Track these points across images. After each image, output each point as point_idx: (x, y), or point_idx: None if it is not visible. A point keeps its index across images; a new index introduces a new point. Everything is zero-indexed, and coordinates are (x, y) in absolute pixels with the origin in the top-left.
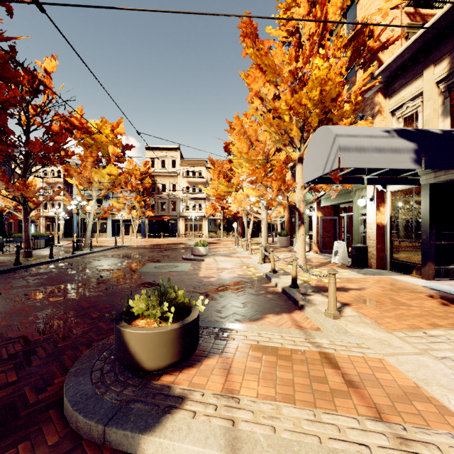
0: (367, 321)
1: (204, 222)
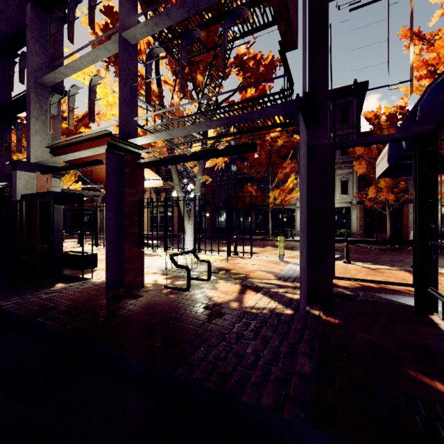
0: (339, 264)
1: None
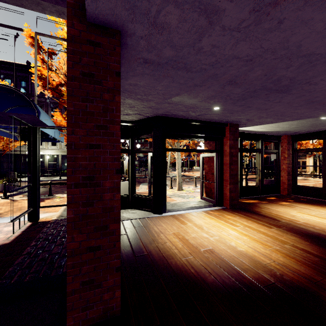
0: None
1: (307, 159)
